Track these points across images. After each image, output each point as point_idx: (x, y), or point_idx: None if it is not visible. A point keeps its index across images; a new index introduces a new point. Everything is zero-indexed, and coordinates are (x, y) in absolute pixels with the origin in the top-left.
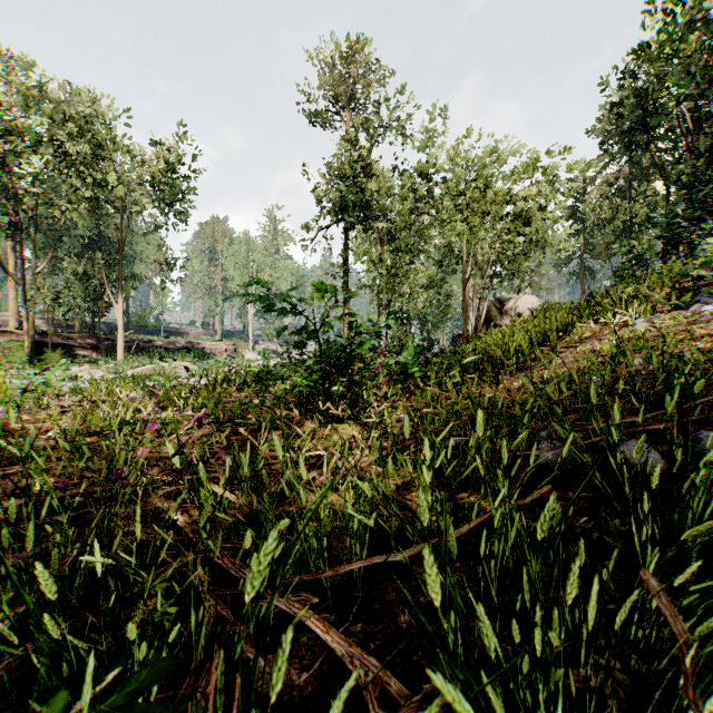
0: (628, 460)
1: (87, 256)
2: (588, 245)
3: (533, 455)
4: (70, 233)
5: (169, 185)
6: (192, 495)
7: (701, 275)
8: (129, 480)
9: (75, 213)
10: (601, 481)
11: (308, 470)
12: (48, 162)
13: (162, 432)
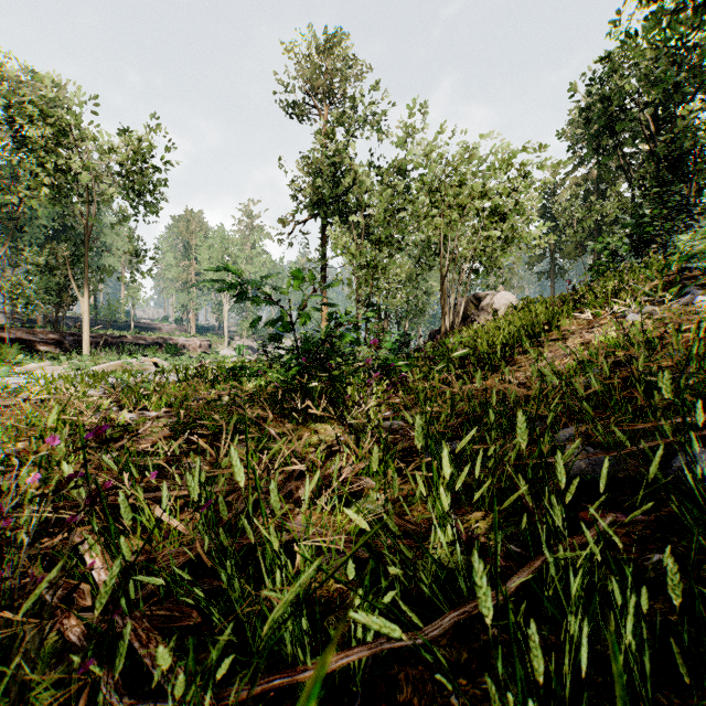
0: (702, 474)
1: (51, 247)
2: (558, 245)
3: (602, 475)
4: (33, 223)
5: (139, 174)
6: (135, 518)
7: (687, 268)
8: (9, 522)
9: (35, 200)
10: (676, 505)
11: (283, 483)
12: (6, 145)
13: (112, 436)
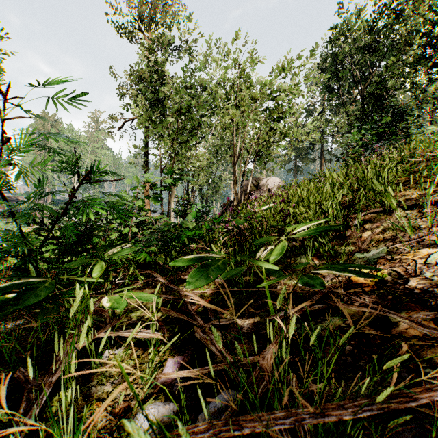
0: None
1: None
2: (299, 153)
3: None
4: None
5: None
6: None
7: None
8: None
9: None
10: None
11: None
12: None
13: None
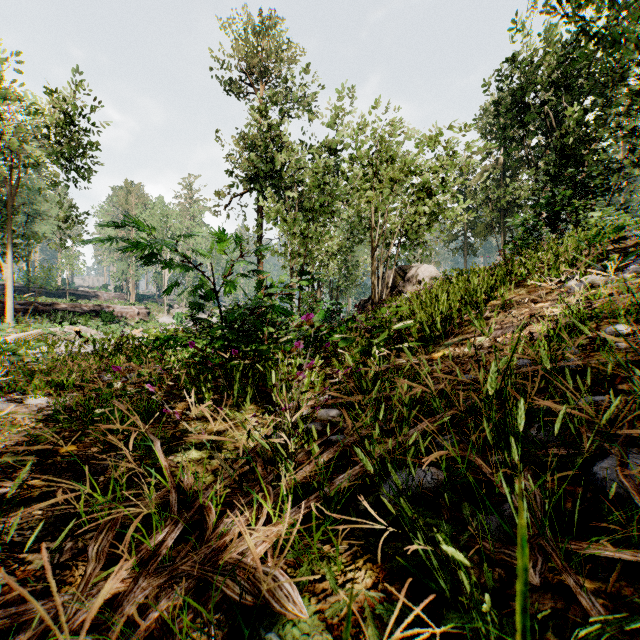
0: None
1: None
2: (470, 225)
3: None
4: None
5: (68, 138)
6: None
7: (620, 238)
8: None
9: None
10: None
11: (132, 579)
12: None
13: None
